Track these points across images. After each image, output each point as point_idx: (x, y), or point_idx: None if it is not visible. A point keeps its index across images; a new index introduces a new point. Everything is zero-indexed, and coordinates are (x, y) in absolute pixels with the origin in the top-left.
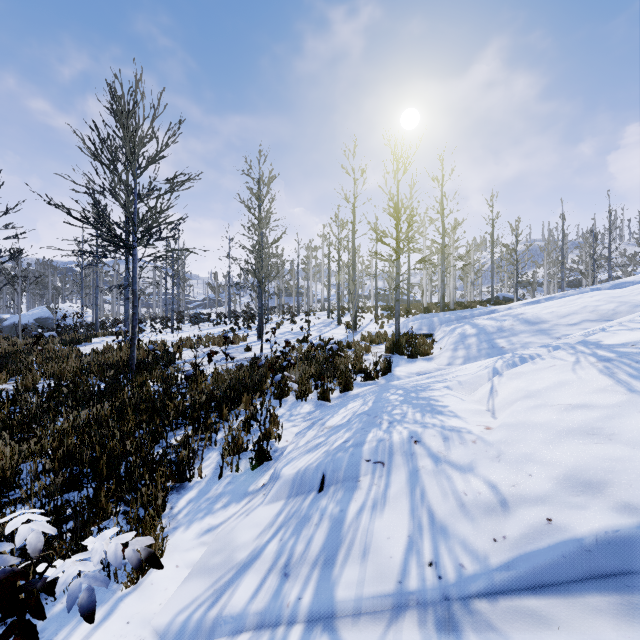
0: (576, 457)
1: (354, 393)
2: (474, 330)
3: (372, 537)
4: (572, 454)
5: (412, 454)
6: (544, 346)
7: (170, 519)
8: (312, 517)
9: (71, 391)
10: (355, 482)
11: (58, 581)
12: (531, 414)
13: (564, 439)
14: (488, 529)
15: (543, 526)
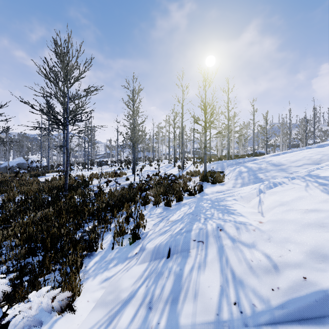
0: (315, 240)
1: (184, 202)
2: (246, 169)
3: (199, 286)
4: (313, 238)
5: (219, 237)
6: (286, 177)
7: (84, 273)
8: (164, 273)
9: (33, 201)
10: (187, 252)
11: (10, 322)
12: (285, 214)
13: (307, 229)
14: (268, 282)
15: (301, 282)
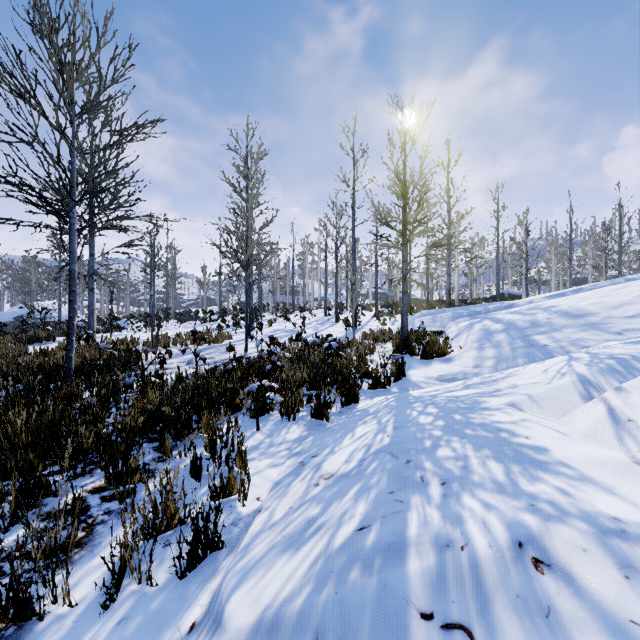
0: None
1: (361, 407)
2: (500, 325)
3: None
4: None
5: (547, 613)
6: None
7: None
8: None
9: None
10: None
11: None
12: None
13: None
14: None
15: None
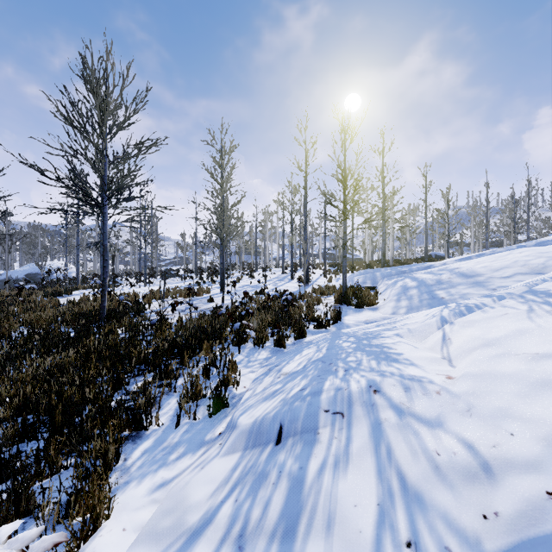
0: None
1: (308, 340)
2: (415, 283)
3: (336, 503)
4: None
5: (372, 405)
6: (487, 296)
7: (122, 472)
8: (269, 474)
9: (43, 338)
10: (314, 434)
11: None
12: (495, 363)
13: (541, 392)
14: (473, 501)
15: (544, 502)
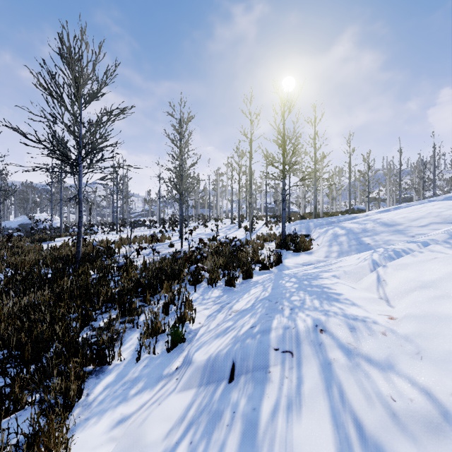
0: None
1: (254, 280)
2: (343, 231)
3: (292, 451)
4: None
5: (320, 344)
6: (411, 242)
7: (84, 408)
8: (223, 414)
9: (25, 279)
10: (265, 373)
11: None
12: (436, 305)
13: None
14: None
15: None
